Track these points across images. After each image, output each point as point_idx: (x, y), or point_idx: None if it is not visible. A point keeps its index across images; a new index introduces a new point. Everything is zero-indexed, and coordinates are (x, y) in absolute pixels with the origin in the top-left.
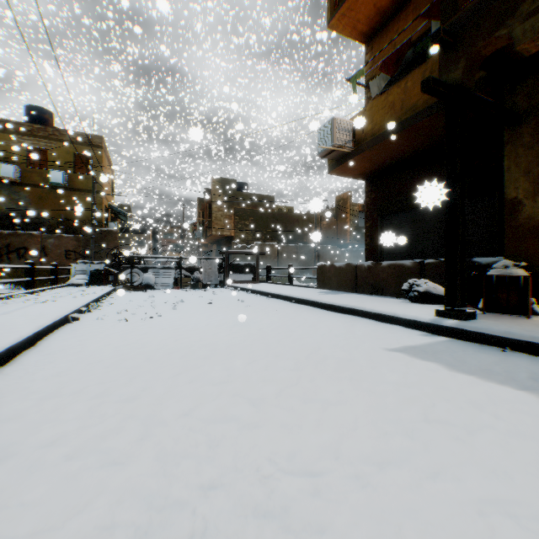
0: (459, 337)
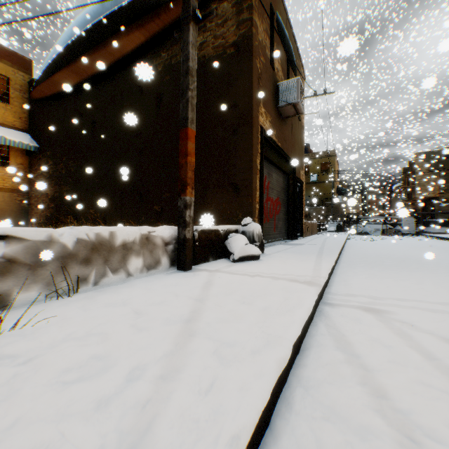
0: None
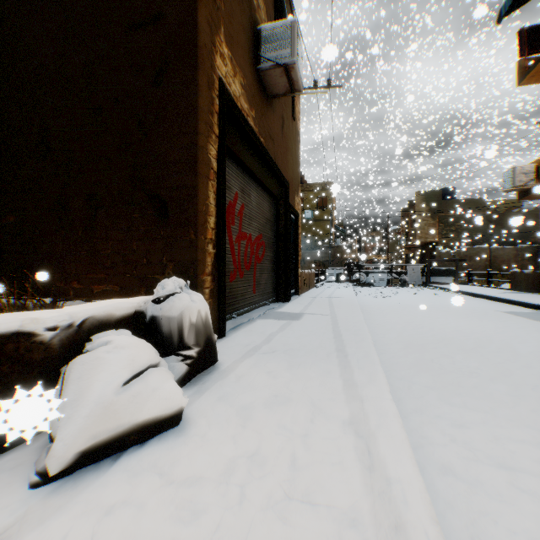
0: None
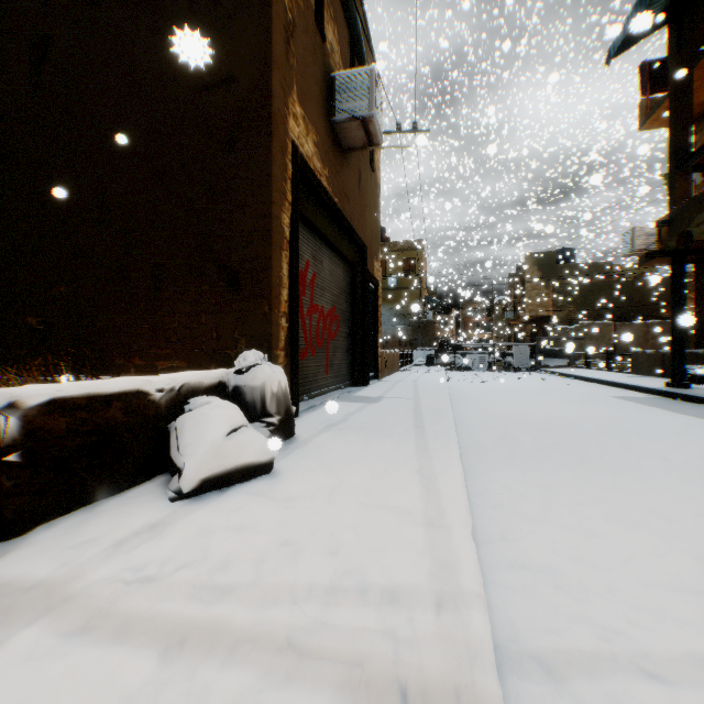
0: (664, 395)
